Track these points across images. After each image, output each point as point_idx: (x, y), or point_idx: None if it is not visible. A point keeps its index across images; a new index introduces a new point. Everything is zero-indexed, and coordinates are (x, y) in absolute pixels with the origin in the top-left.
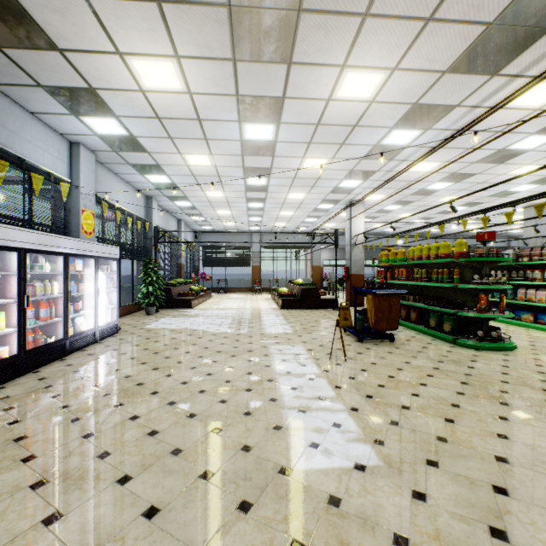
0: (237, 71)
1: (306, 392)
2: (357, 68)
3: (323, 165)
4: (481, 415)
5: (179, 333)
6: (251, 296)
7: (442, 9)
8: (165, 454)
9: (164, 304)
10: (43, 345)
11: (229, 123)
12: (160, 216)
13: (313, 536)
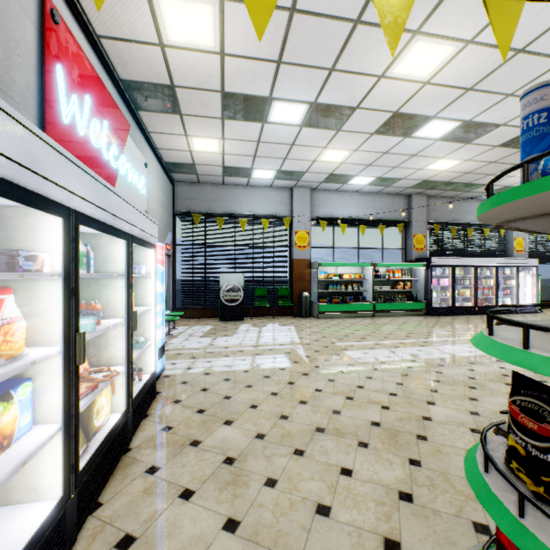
0: None
1: None
2: None
3: None
4: None
5: None
6: None
7: None
8: None
9: None
10: (484, 305)
11: None
12: None
13: None
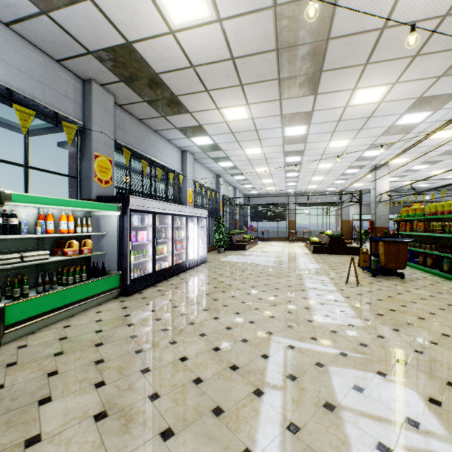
0: (282, 104)
1: (325, 297)
2: (364, 88)
3: (346, 143)
4: (449, 319)
5: (242, 264)
6: (288, 244)
7: (424, 49)
8: (251, 309)
9: (228, 246)
10: (179, 263)
11: (275, 129)
12: (224, 187)
13: (321, 337)
